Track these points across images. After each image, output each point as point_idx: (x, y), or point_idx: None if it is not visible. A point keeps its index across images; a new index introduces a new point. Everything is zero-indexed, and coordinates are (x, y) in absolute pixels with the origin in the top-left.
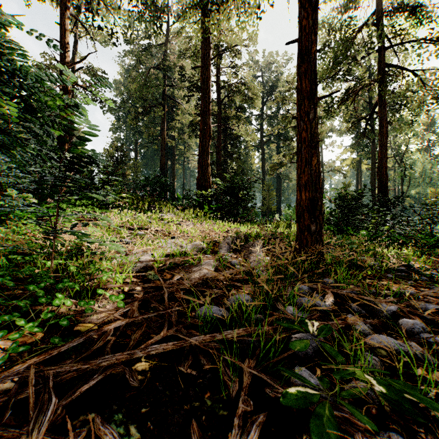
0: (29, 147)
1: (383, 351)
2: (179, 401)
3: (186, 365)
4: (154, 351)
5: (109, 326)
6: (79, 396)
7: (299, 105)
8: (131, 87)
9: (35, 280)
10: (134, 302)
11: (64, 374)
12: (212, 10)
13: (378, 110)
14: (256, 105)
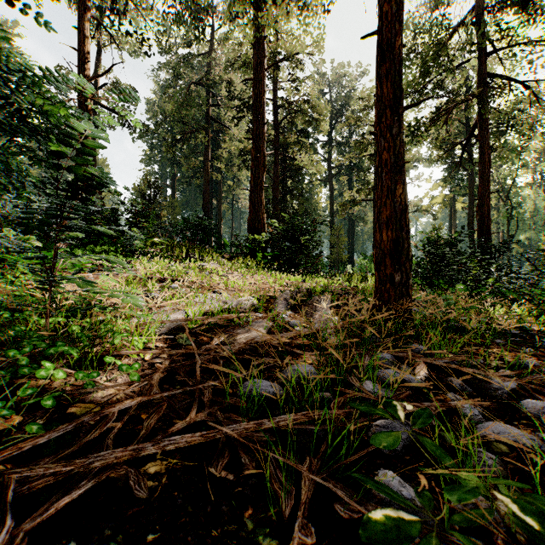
0: (9, 161)
1: (503, 446)
2: (205, 522)
3: (220, 465)
4: (173, 445)
5: (112, 407)
6: (57, 514)
7: (379, 117)
8: (167, 107)
9: (20, 344)
10: (154, 375)
11: (36, 480)
12: (267, 2)
13: (479, 133)
14: (323, 128)
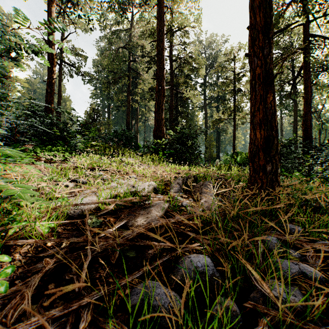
0: None
1: None
2: None
3: None
4: None
5: None
6: None
7: (252, 41)
8: (104, 62)
9: None
10: (34, 278)
11: None
12: None
13: (303, 73)
14: (201, 73)
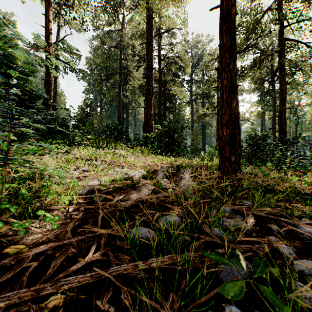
0: None
1: None
2: None
3: (105, 298)
4: (67, 285)
5: (29, 251)
6: None
7: (221, 58)
8: (97, 61)
9: None
10: (69, 223)
11: None
12: None
13: (279, 73)
14: (187, 71)
